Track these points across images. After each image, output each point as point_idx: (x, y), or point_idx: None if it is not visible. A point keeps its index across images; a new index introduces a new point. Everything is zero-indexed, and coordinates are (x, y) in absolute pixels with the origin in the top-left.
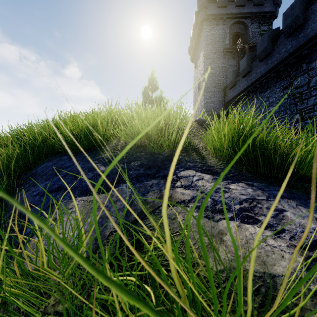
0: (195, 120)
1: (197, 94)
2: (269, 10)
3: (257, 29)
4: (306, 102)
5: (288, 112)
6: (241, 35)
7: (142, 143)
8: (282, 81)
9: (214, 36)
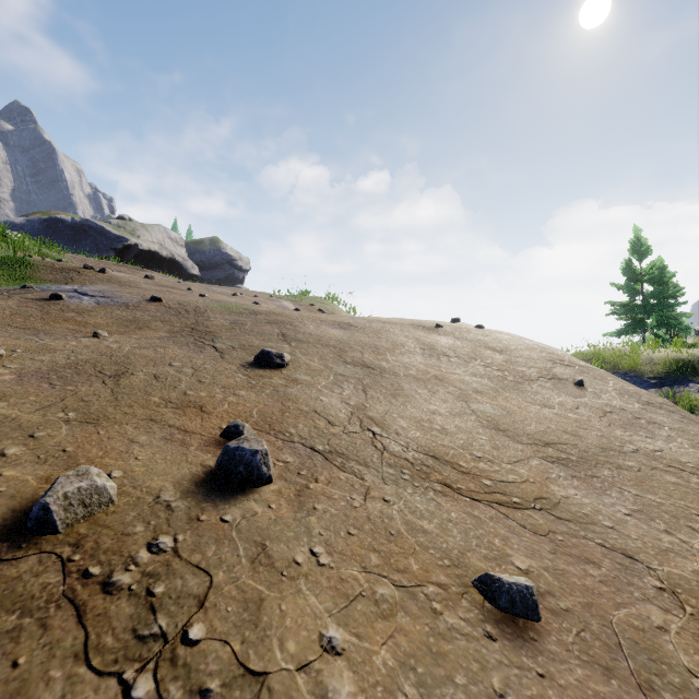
0: None
1: None
2: None
3: None
4: None
5: None
6: None
7: (668, 371)
8: None
9: None
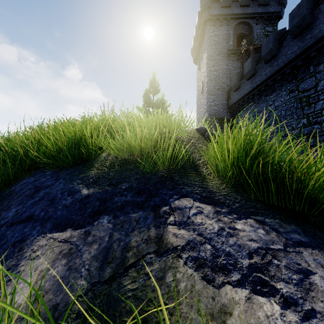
0: (196, 128)
1: (200, 97)
2: (274, 10)
3: (262, 30)
4: (313, 106)
5: (294, 116)
6: (246, 36)
7: (135, 158)
8: (288, 84)
9: (217, 37)
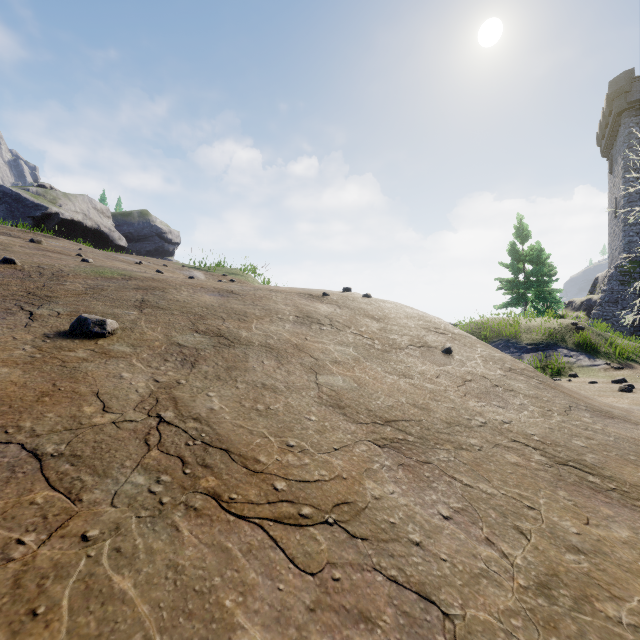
0: (571, 322)
1: (613, 221)
2: None
3: None
4: None
5: None
6: None
7: (541, 338)
8: None
9: None
